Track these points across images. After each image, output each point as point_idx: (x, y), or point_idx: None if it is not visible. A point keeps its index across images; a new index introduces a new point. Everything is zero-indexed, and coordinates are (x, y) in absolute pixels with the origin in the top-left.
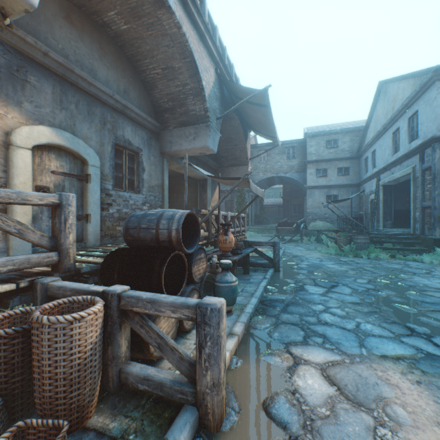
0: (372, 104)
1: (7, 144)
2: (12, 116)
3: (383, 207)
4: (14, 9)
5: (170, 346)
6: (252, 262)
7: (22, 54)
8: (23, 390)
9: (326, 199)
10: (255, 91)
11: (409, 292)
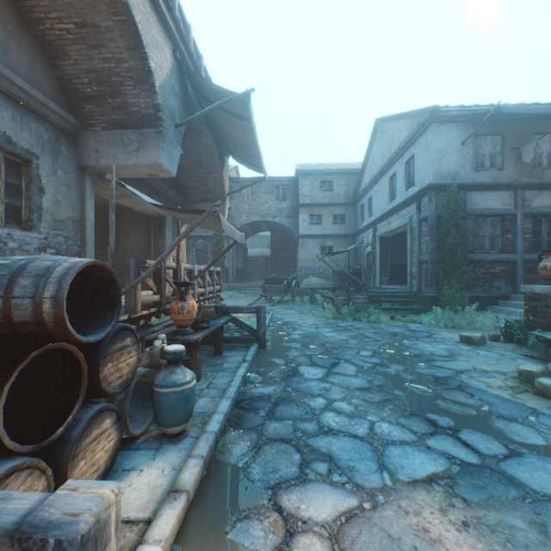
0: (369, 144)
1: None
2: None
3: (380, 261)
4: None
5: None
6: (228, 337)
7: None
8: None
9: (320, 250)
10: (233, 95)
11: (418, 364)
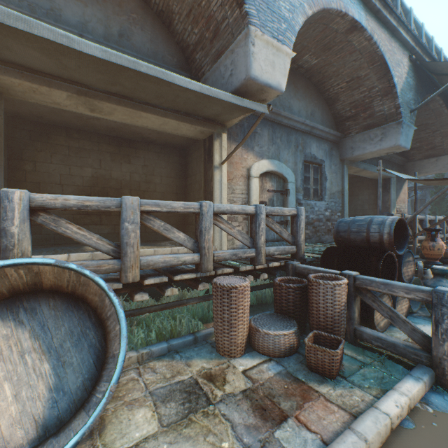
0: None
1: (248, 176)
2: (249, 158)
3: None
4: (271, 98)
5: (401, 319)
6: None
7: (253, 116)
8: (299, 320)
9: None
10: None
11: None
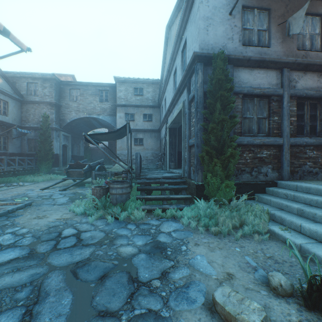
0: (164, 53)
1: None
2: None
3: (169, 148)
4: None
5: None
6: None
7: None
8: None
9: (133, 141)
10: None
11: None
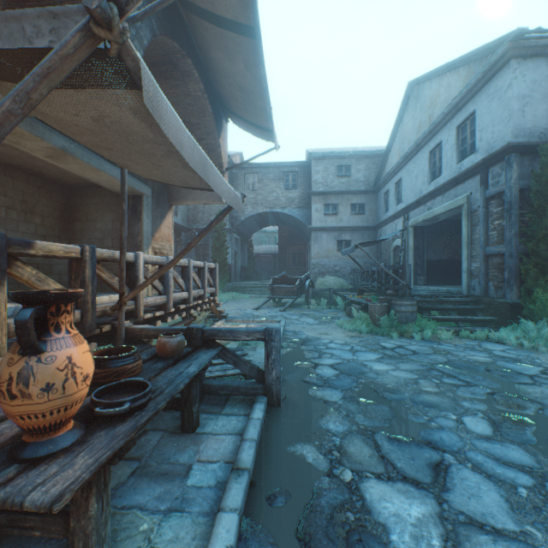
0: (398, 116)
1: None
2: None
3: (414, 256)
4: None
5: None
6: (213, 384)
7: None
8: None
9: (336, 245)
10: None
11: None
